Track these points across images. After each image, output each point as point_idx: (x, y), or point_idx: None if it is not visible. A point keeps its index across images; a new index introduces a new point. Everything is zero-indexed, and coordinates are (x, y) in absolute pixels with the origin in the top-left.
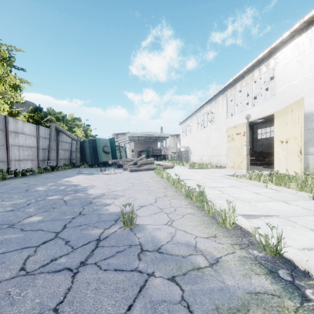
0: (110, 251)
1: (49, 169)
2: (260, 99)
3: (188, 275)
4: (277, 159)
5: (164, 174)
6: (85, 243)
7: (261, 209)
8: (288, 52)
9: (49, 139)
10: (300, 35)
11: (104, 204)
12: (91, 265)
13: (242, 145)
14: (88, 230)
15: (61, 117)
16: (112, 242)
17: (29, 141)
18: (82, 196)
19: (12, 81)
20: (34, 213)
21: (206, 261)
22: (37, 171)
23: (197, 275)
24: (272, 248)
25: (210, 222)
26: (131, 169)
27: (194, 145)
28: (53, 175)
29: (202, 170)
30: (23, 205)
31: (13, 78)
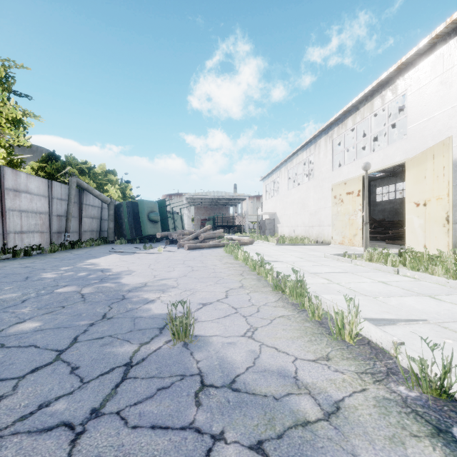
0: (147, 387)
1: (67, 245)
2: (381, 142)
3: (287, 438)
4: (410, 231)
5: (239, 254)
6: (104, 371)
7: (397, 309)
8: (426, 69)
9: (68, 201)
10: (445, 43)
11: (145, 300)
12: (110, 416)
13: (355, 211)
14: (112, 347)
15: (87, 168)
16: (152, 369)
17: (37, 204)
18: (112, 287)
19: (11, 113)
20: (29, 316)
21: (317, 407)
22: (48, 249)
23: (304, 438)
24: (433, 382)
25: (316, 332)
26: (189, 246)
27: (283, 211)
28: (71, 255)
29: (296, 247)
30: (15, 302)
31: (13, 108)
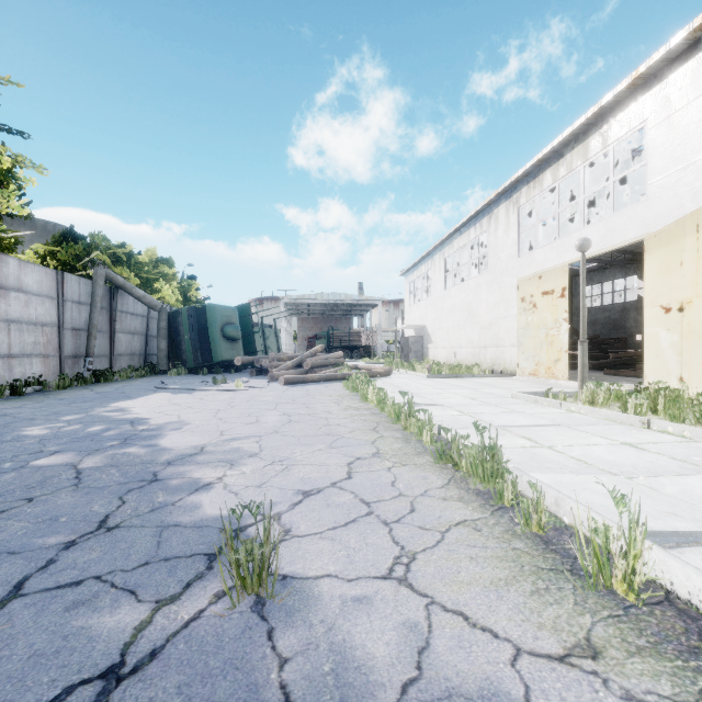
0: None
1: (87, 377)
2: (596, 213)
3: None
4: (652, 354)
5: (370, 392)
6: (44, 701)
7: (687, 504)
8: (681, 84)
9: (91, 306)
10: None
11: (193, 484)
12: None
13: (557, 321)
14: (92, 613)
15: (125, 254)
16: (166, 693)
17: (37, 310)
18: (139, 454)
19: None
20: None
21: None
22: (54, 383)
23: None
24: None
25: (543, 565)
26: (287, 378)
27: (438, 322)
28: (91, 394)
29: (461, 381)
30: None
31: None
